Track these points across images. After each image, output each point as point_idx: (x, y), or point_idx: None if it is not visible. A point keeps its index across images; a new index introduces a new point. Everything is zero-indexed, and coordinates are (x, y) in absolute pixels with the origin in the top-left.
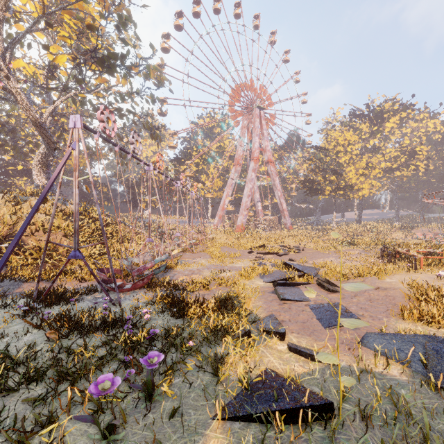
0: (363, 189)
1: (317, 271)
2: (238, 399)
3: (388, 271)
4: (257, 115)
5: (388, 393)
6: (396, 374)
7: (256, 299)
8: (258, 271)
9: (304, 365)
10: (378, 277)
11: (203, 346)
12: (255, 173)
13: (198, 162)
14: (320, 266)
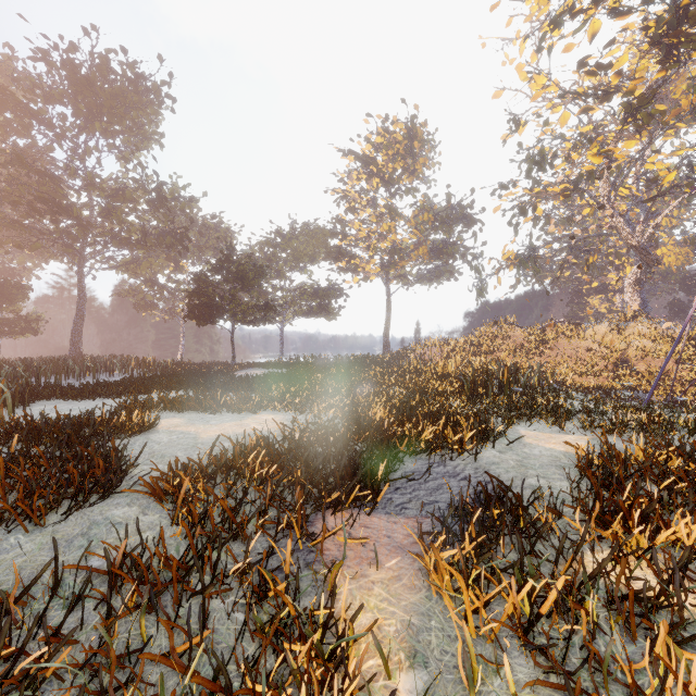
0: None
1: None
2: None
3: None
4: None
5: None
6: None
7: None
8: None
9: None
10: None
11: None
12: None
13: None
14: None
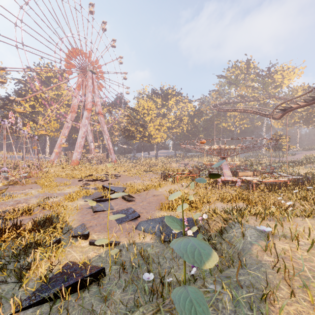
0: (158, 137)
1: (123, 189)
2: (36, 292)
3: (161, 185)
4: (90, 77)
5: (139, 251)
6: (148, 241)
7: (74, 215)
8: (81, 194)
9: (97, 251)
10: (155, 189)
11: (12, 262)
12: (88, 120)
13: (34, 104)
14: (127, 186)
